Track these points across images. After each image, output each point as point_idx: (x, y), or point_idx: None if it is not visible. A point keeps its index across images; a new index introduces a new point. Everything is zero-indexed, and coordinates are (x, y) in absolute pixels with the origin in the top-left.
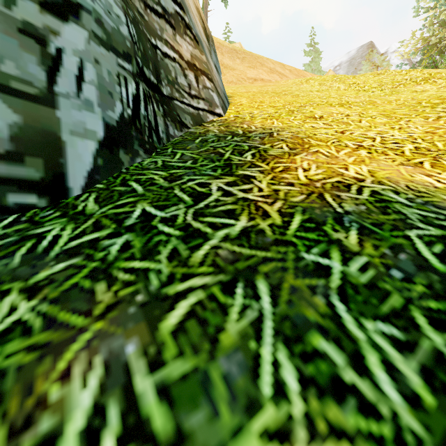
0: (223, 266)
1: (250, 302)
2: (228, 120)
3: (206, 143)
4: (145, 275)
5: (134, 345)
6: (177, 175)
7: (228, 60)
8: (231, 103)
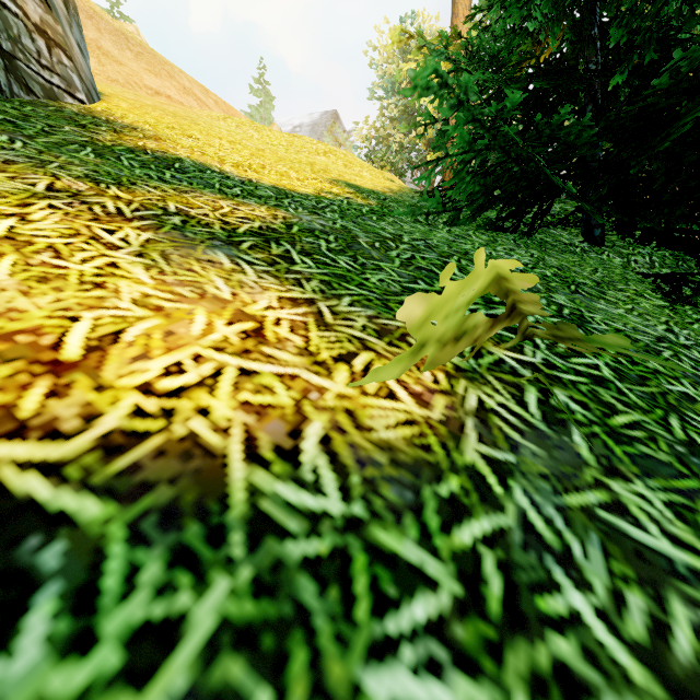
0: (69, 142)
1: (82, 148)
2: (93, 109)
3: (62, 112)
4: (20, 132)
5: (22, 138)
6: (31, 116)
7: (112, 45)
8: (104, 100)
